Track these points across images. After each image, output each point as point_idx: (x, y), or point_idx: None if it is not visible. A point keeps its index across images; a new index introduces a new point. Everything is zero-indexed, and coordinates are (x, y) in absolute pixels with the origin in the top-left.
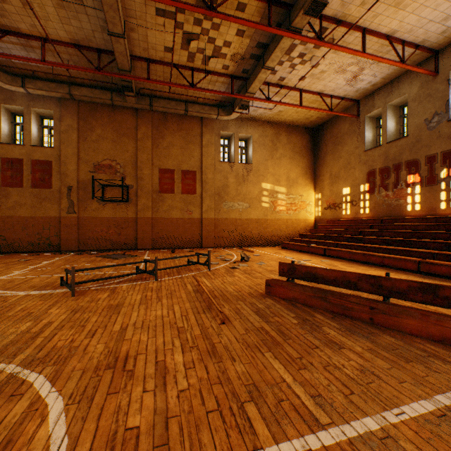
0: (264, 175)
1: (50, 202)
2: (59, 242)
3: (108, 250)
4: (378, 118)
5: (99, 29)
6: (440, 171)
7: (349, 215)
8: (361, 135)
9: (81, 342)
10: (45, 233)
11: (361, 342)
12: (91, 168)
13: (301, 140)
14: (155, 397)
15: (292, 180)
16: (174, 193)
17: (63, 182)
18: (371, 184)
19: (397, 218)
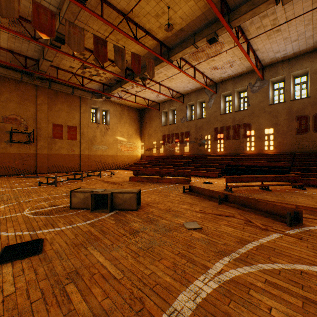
0: (116, 132)
1: None
2: None
3: (14, 175)
4: (167, 112)
5: (33, 50)
6: (184, 139)
7: (156, 154)
8: (160, 119)
9: None
10: None
11: (155, 184)
12: (0, 119)
13: (134, 115)
14: None
15: (130, 135)
16: (63, 139)
17: None
18: (164, 140)
19: (172, 155)
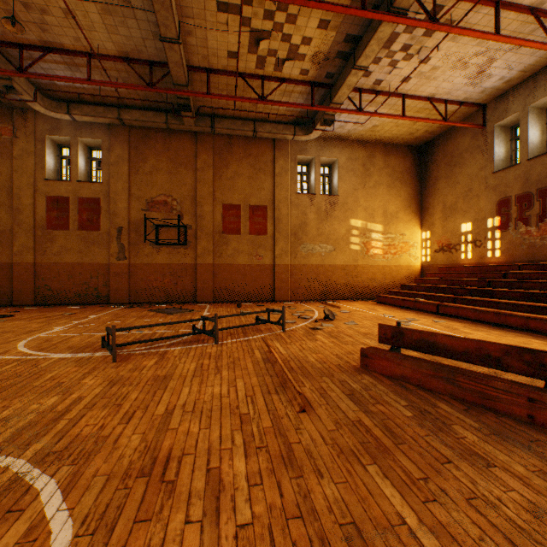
0: (353, 209)
1: (98, 246)
2: (108, 293)
3: (162, 303)
4: (514, 126)
5: (151, 36)
6: None
7: (470, 259)
8: (489, 151)
9: (112, 430)
10: (93, 282)
11: (522, 457)
12: (143, 206)
13: (402, 163)
14: (201, 535)
15: (390, 214)
16: (240, 234)
17: (113, 222)
18: (503, 217)
19: (545, 263)
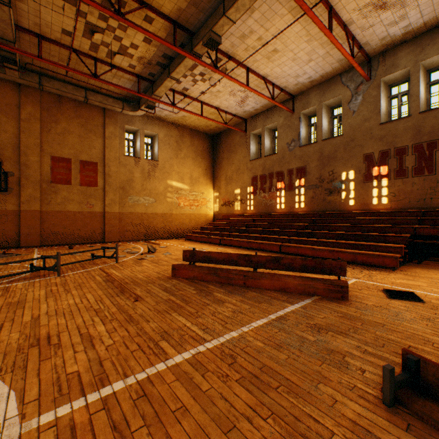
0: (170, 173)
1: None
2: None
3: None
4: (260, 135)
5: None
6: (295, 181)
7: (239, 211)
8: (248, 147)
9: None
10: None
11: (237, 298)
12: None
13: (202, 144)
14: (87, 353)
15: (195, 178)
16: (71, 184)
17: None
18: (254, 187)
19: (271, 214)
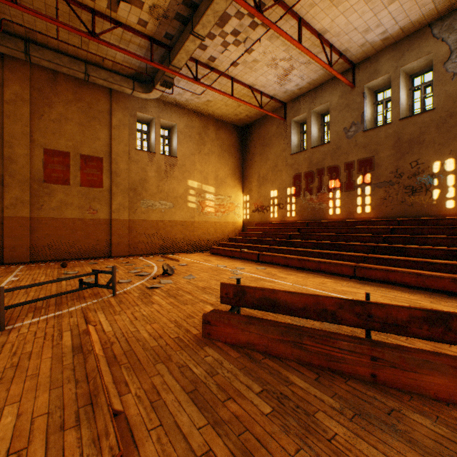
0: (191, 172)
1: None
2: None
3: None
4: (303, 123)
5: None
6: (356, 178)
7: (276, 218)
8: (288, 138)
9: None
10: None
11: (399, 451)
12: None
13: (230, 138)
14: None
15: (220, 179)
16: (69, 184)
17: None
18: (297, 187)
19: (322, 221)
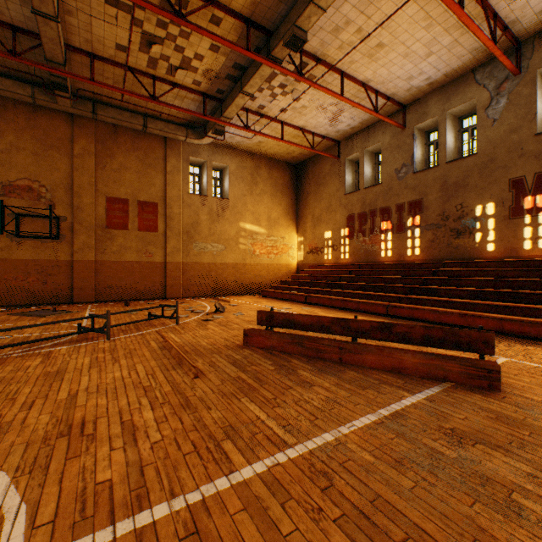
0: (243, 213)
1: None
2: None
3: (26, 305)
4: (357, 162)
5: None
6: (407, 220)
7: (330, 260)
8: (342, 178)
9: (15, 416)
10: None
11: (330, 379)
12: None
13: (283, 176)
14: (126, 453)
15: (273, 220)
16: (128, 229)
17: None
18: (350, 228)
19: (373, 263)
